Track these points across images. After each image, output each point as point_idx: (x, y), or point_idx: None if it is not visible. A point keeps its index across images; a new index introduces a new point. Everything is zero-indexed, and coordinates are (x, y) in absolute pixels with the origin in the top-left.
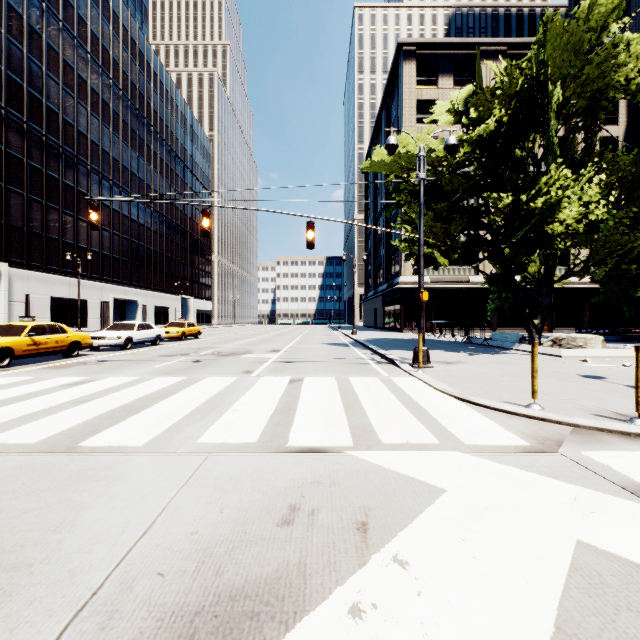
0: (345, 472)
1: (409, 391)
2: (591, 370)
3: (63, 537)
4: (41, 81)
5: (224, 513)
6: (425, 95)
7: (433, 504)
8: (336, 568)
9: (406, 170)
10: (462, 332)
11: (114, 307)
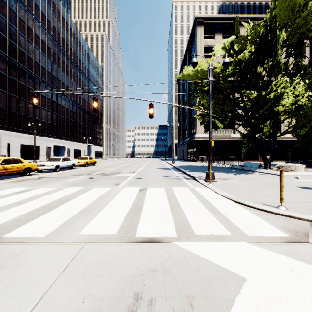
0: (173, 260)
1: (206, 196)
2: (303, 183)
3: None
4: (16, 36)
5: (85, 303)
6: (208, 43)
7: (240, 294)
8: None
9: (200, 79)
10: (229, 162)
11: (53, 149)
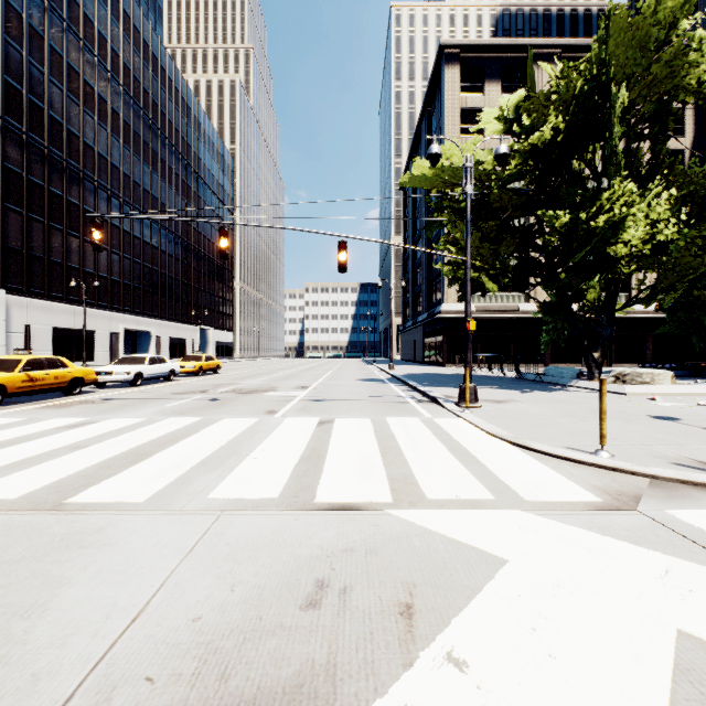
0: (384, 536)
1: (456, 435)
2: (662, 410)
3: (32, 625)
4: (43, 87)
5: (235, 591)
6: (470, 103)
7: (493, 579)
8: (374, 670)
9: (450, 185)
10: (512, 366)
11: (124, 339)
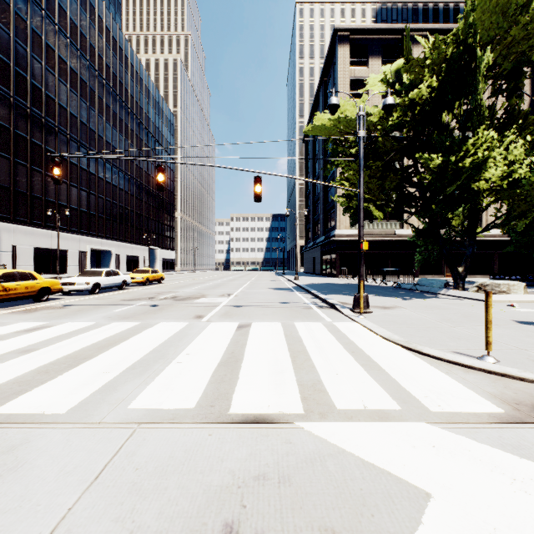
0: (297, 457)
1: (354, 338)
2: (523, 316)
3: None
4: (26, 61)
5: None
6: (357, 74)
7: (421, 525)
8: None
9: (343, 134)
10: (392, 278)
11: (91, 256)
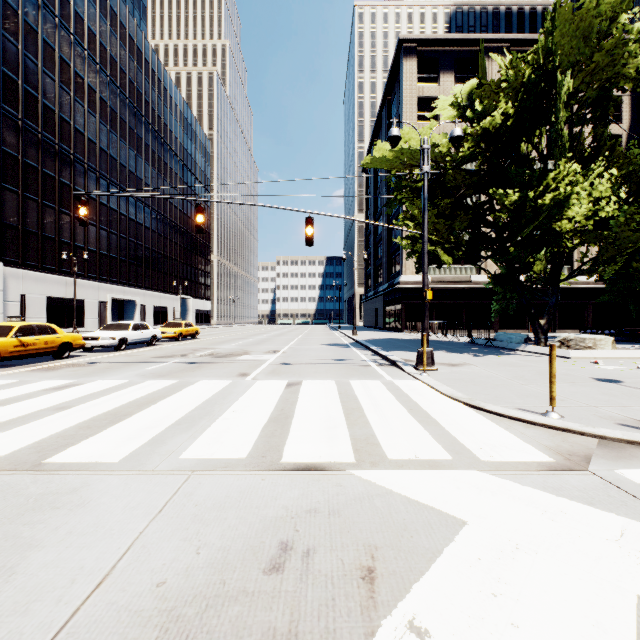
0: (346, 497)
1: (414, 396)
2: (605, 373)
3: None
4: (37, 78)
5: (200, 554)
6: (426, 92)
7: (453, 542)
8: None
9: (408, 166)
10: (465, 332)
11: (112, 307)
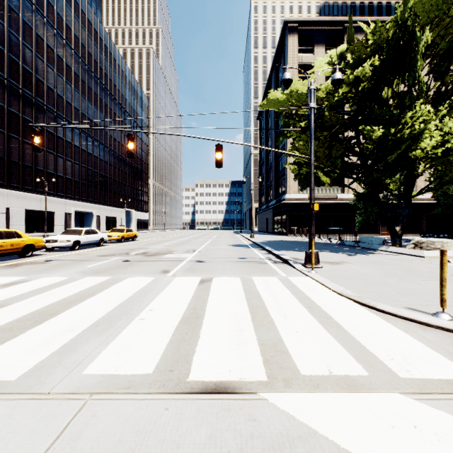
0: (263, 442)
1: (309, 293)
2: None
3: None
4: (18, 48)
5: None
6: (304, 60)
7: None
8: None
9: (294, 109)
10: (336, 236)
11: (75, 217)
